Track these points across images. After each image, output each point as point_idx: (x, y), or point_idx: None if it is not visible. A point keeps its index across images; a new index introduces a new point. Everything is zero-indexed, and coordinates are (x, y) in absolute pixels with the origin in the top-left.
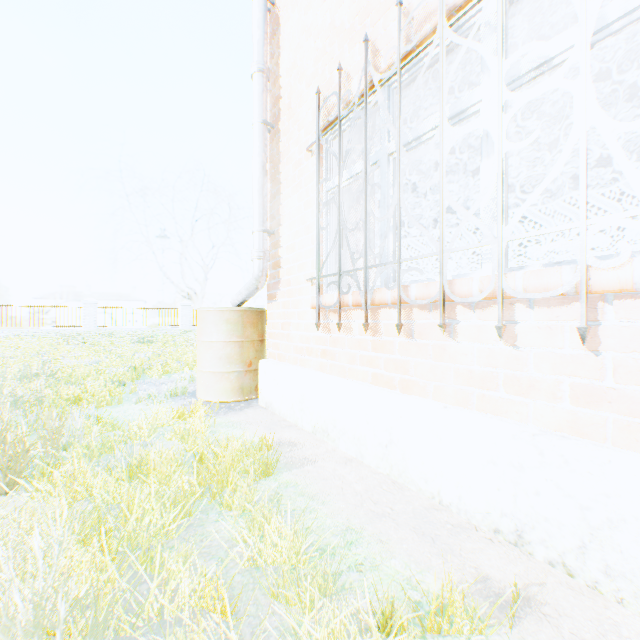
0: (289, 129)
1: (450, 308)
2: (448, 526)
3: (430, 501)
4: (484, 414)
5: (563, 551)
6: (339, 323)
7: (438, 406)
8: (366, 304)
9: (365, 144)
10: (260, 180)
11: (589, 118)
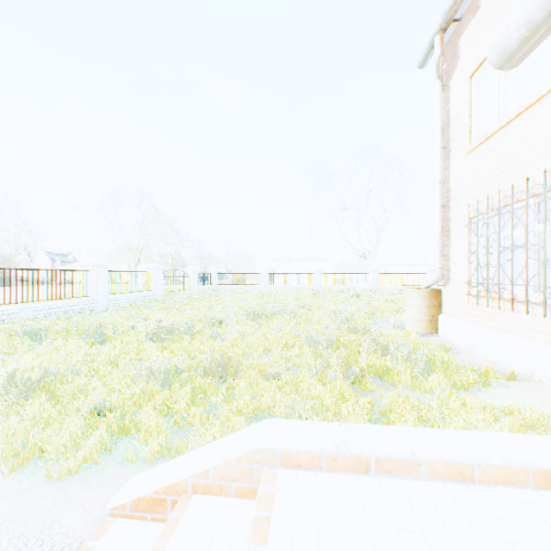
0: (454, 209)
1: (518, 303)
2: (508, 371)
3: (507, 368)
4: (529, 340)
5: (540, 376)
6: (476, 303)
7: (511, 336)
8: (487, 297)
9: (486, 237)
10: (439, 233)
11: (545, 258)
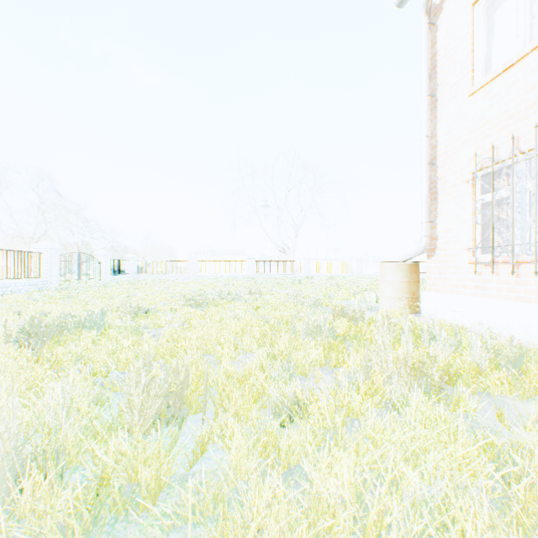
0: (445, 166)
1: None
2: None
3: None
4: None
5: None
6: (492, 271)
7: None
8: (512, 262)
9: (511, 187)
10: (426, 195)
11: None
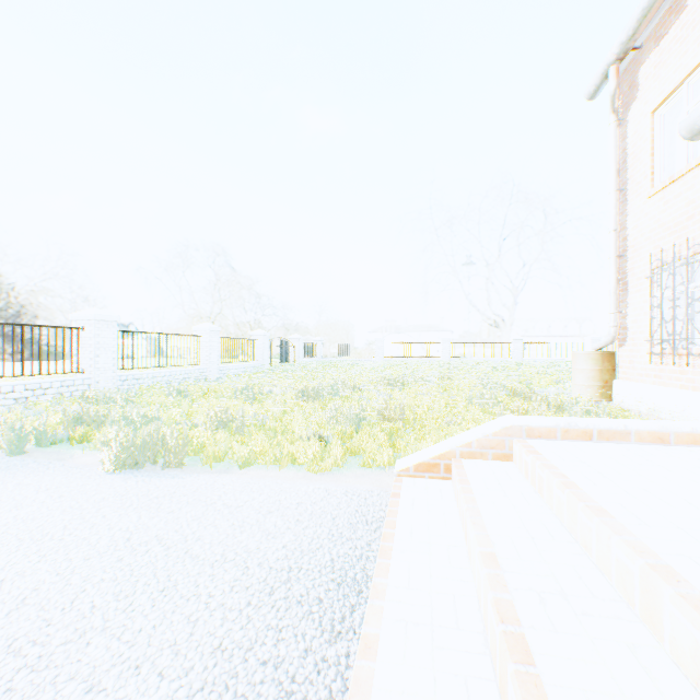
0: (632, 259)
1: None
2: None
3: None
4: None
5: None
6: (660, 362)
7: None
8: (673, 354)
9: (672, 288)
10: (613, 287)
11: None
